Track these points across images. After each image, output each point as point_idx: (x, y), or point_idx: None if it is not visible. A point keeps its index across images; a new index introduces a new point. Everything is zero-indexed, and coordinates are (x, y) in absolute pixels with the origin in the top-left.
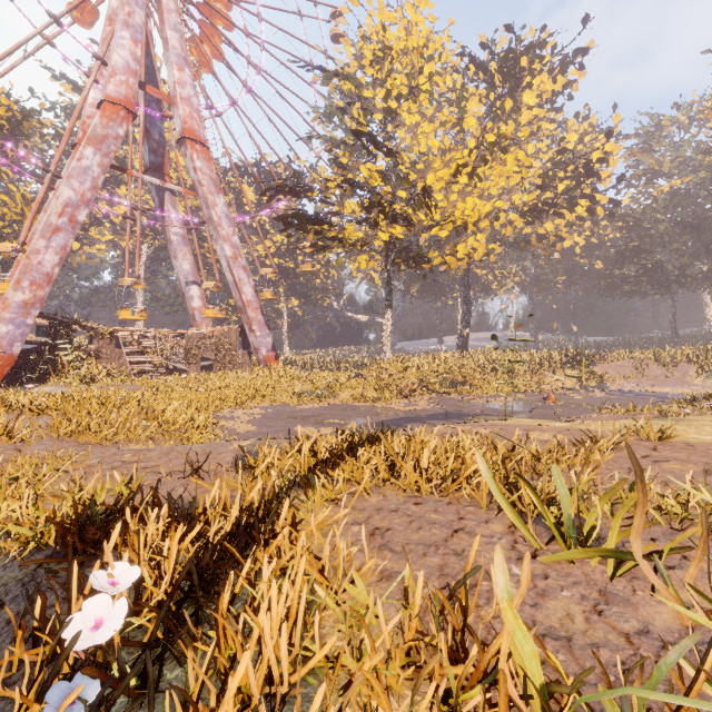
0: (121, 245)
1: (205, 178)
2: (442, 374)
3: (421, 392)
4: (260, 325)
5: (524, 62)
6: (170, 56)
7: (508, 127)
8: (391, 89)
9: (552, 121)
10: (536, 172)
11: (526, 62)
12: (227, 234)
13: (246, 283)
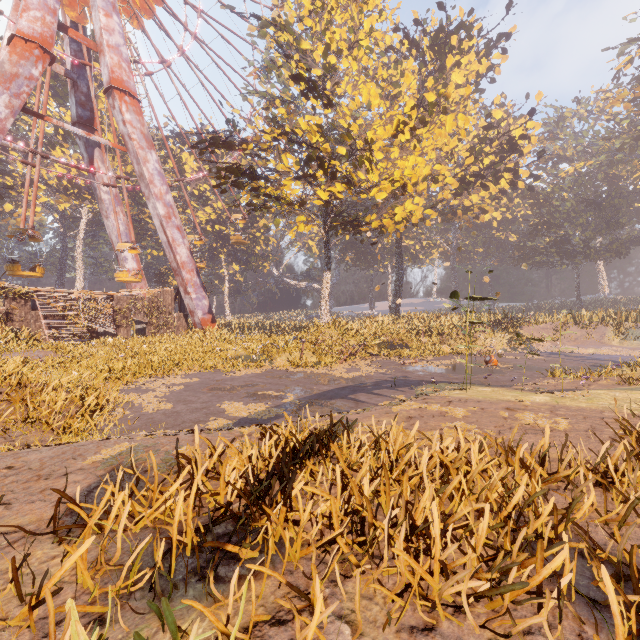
0: (59, 208)
1: (135, 132)
2: (380, 336)
3: (360, 355)
4: (196, 287)
5: (454, 41)
6: None
7: (448, 88)
8: (330, 44)
9: (476, 102)
10: (464, 147)
11: (456, 41)
12: (160, 192)
13: (180, 243)
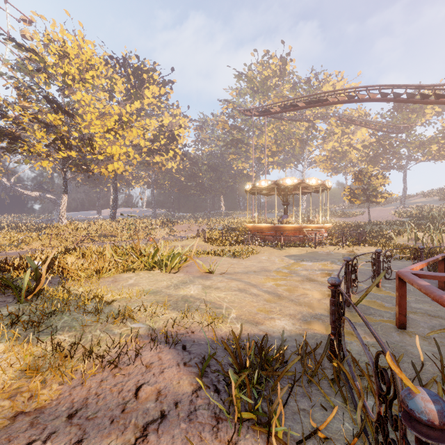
0: None
1: None
2: (100, 231)
3: (87, 241)
4: None
5: (145, 76)
6: None
7: (134, 116)
8: (68, 72)
9: (160, 107)
10: (152, 131)
11: (146, 77)
12: None
13: None
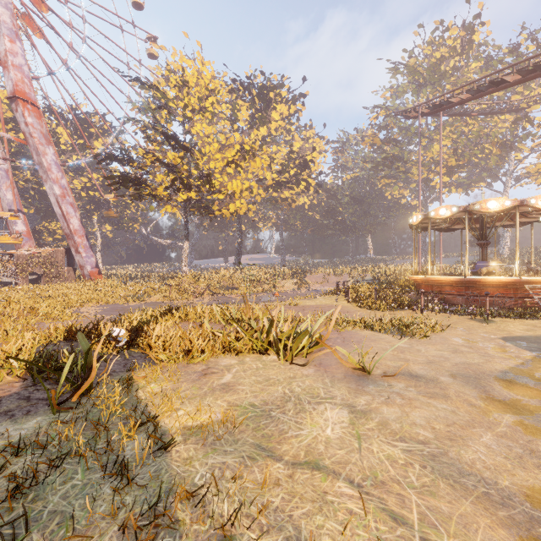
0: None
1: (36, 132)
2: (221, 283)
3: (207, 294)
4: (86, 248)
5: (271, 95)
6: (2, 28)
7: (257, 143)
8: (188, 104)
9: (289, 130)
10: (279, 161)
11: (273, 95)
12: (56, 177)
13: (73, 216)
